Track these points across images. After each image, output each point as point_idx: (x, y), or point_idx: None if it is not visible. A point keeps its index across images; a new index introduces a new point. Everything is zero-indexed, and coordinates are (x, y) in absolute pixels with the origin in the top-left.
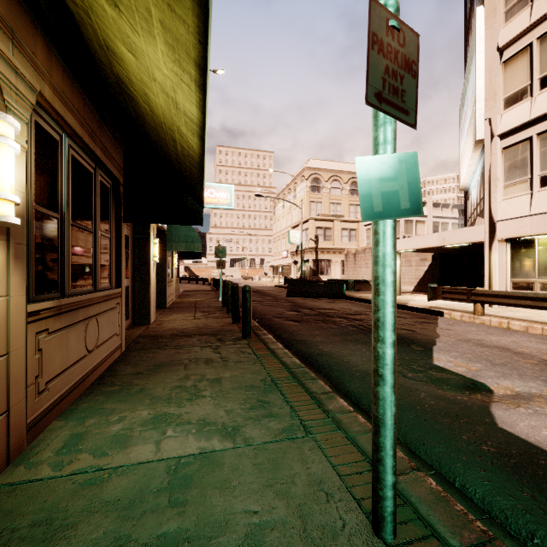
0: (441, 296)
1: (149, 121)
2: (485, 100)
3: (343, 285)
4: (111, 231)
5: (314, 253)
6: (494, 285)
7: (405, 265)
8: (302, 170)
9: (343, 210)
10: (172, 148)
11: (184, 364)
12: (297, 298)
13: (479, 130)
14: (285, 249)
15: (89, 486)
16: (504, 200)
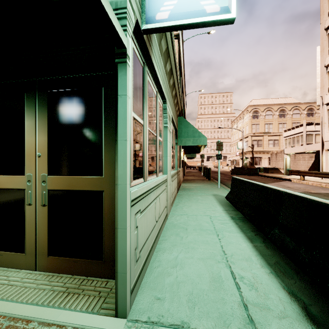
0: (290, 173)
1: None
2: (320, 88)
3: (257, 169)
4: None
5: (251, 154)
6: (323, 170)
7: (302, 160)
8: (247, 107)
9: (273, 127)
10: None
11: (196, 182)
12: (235, 175)
13: (318, 101)
14: (238, 150)
15: (190, 186)
16: (328, 132)
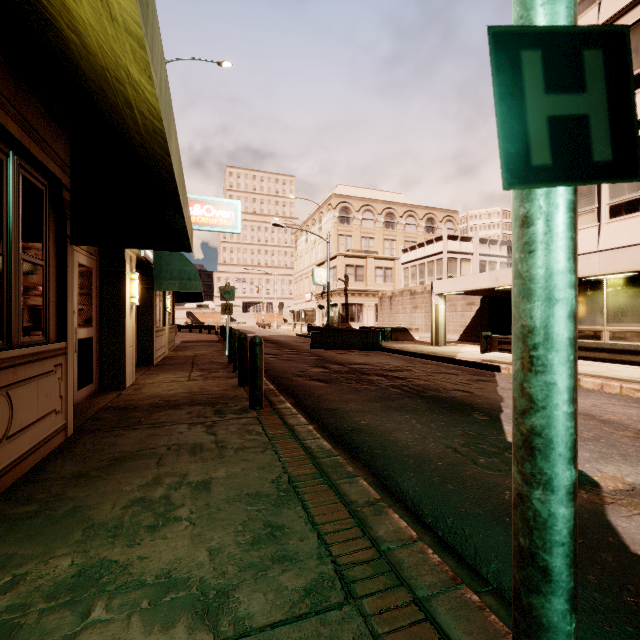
0: (497, 347)
1: (89, 73)
2: None
3: (378, 333)
4: (47, 256)
5: (343, 296)
6: None
7: (449, 310)
8: (328, 197)
9: (376, 246)
10: (130, 122)
11: (158, 455)
12: (324, 350)
13: None
14: (309, 291)
15: None
16: None
